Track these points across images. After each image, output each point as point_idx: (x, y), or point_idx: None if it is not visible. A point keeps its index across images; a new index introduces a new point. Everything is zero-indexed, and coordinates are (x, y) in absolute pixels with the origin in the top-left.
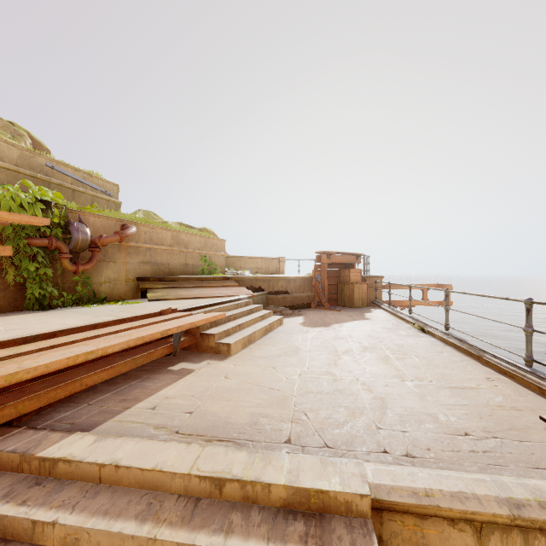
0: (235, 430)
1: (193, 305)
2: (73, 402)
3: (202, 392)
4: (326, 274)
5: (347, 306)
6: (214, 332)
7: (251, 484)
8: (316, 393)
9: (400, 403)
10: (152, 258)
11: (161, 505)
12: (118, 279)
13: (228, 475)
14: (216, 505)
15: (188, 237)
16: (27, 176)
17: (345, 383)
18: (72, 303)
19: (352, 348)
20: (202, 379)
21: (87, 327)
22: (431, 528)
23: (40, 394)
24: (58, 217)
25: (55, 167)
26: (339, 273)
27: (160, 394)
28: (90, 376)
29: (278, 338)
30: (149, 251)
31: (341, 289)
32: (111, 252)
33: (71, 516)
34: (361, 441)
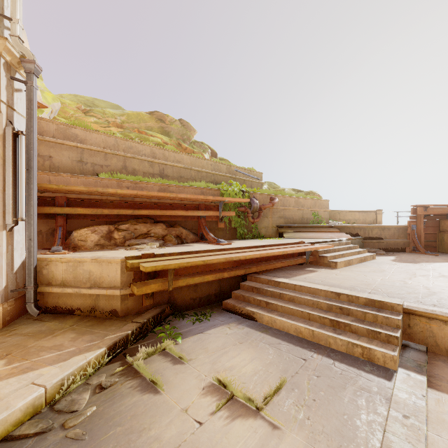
0: (343, 287)
1: (312, 241)
2: (271, 272)
3: (324, 277)
4: (422, 224)
5: (447, 253)
6: (326, 255)
7: (351, 296)
8: (389, 285)
9: (446, 295)
10: (284, 214)
11: (317, 297)
12: (268, 226)
13: (341, 292)
14: (337, 300)
15: (303, 200)
16: (228, 177)
17: (411, 285)
18: (251, 237)
19: (430, 274)
20: (323, 274)
21: (272, 245)
22: (434, 324)
23: (265, 265)
24: (246, 197)
25: (237, 170)
26: (438, 223)
27: (305, 275)
28: (277, 263)
29: (370, 265)
30: (283, 210)
31: (441, 237)
32: (265, 212)
33: (290, 293)
34: (408, 298)
